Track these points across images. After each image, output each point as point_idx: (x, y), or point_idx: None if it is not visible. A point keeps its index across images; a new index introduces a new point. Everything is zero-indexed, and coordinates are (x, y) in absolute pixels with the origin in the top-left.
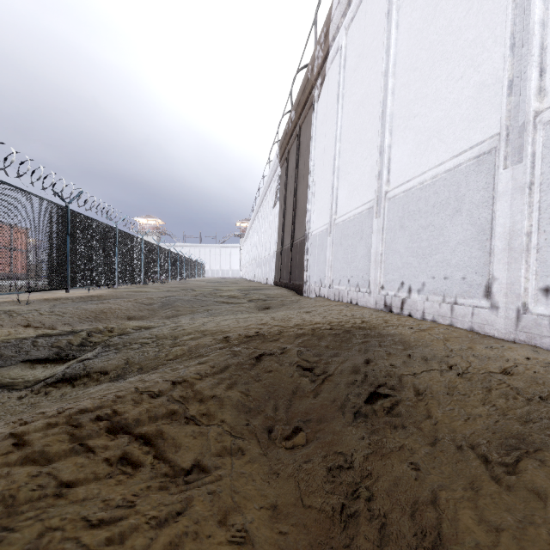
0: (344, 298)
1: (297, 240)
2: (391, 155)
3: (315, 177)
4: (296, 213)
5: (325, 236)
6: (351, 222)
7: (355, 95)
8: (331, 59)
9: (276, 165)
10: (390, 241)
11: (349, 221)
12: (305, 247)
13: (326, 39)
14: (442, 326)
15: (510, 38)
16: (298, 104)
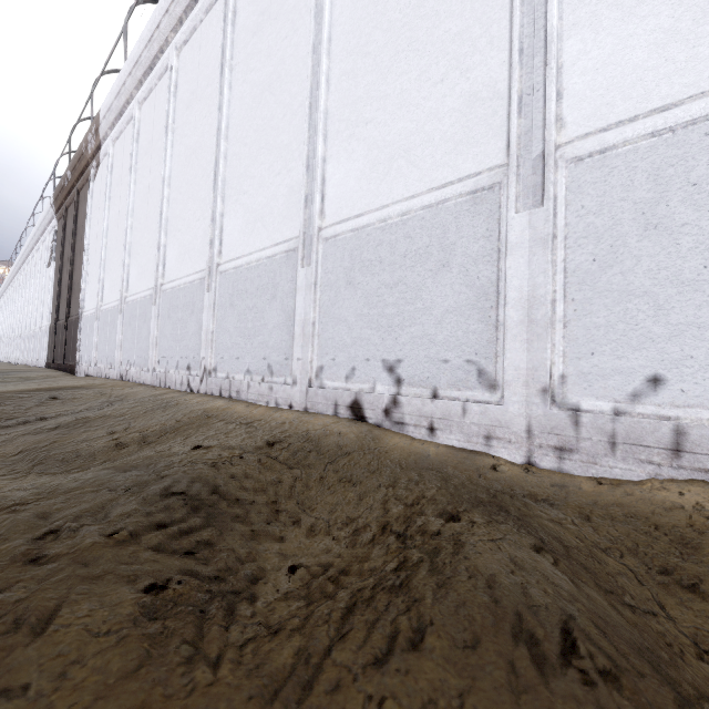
0: (103, 374)
1: (73, 317)
2: (130, 272)
3: (90, 257)
4: (72, 286)
5: (94, 319)
6: (109, 312)
7: (117, 207)
8: (104, 153)
9: (51, 215)
10: (126, 332)
11: (109, 311)
12: (79, 327)
13: (98, 134)
14: (133, 383)
15: (158, 244)
16: (75, 168)
